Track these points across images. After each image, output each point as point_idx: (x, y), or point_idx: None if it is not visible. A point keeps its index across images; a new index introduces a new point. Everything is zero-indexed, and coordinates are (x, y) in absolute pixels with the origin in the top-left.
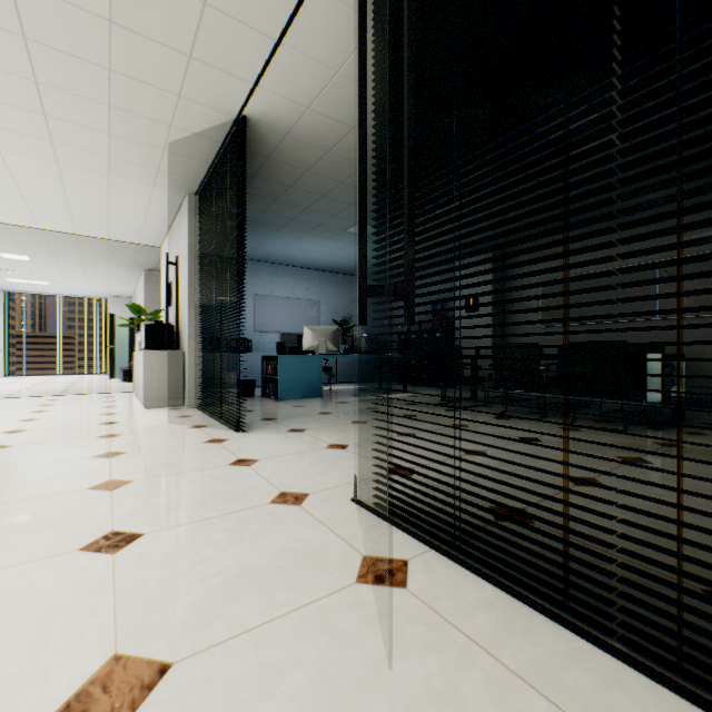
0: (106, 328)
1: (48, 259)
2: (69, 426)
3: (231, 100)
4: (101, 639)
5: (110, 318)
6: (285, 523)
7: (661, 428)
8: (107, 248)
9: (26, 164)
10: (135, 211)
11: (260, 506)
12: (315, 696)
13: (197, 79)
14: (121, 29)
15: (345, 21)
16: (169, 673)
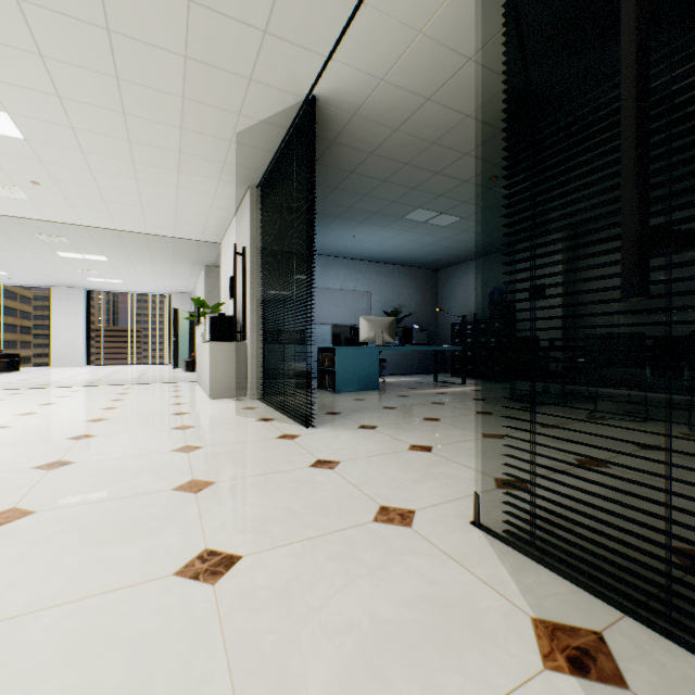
0: (169, 322)
1: (122, 259)
2: (145, 416)
3: (302, 79)
4: None
5: (174, 312)
6: (402, 553)
7: None
8: (173, 246)
9: (106, 166)
10: (199, 208)
11: (364, 525)
12: None
13: (269, 58)
14: (199, 8)
15: None
16: None
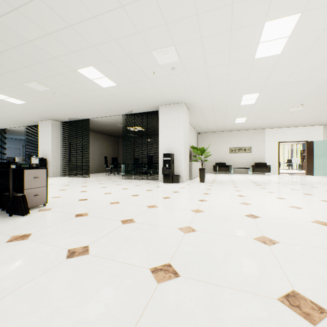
0: None
1: None
2: None
3: (4, 128)
4: None
5: None
6: None
7: None
8: None
9: None
10: None
11: None
12: None
13: None
14: None
15: (24, 128)
16: None
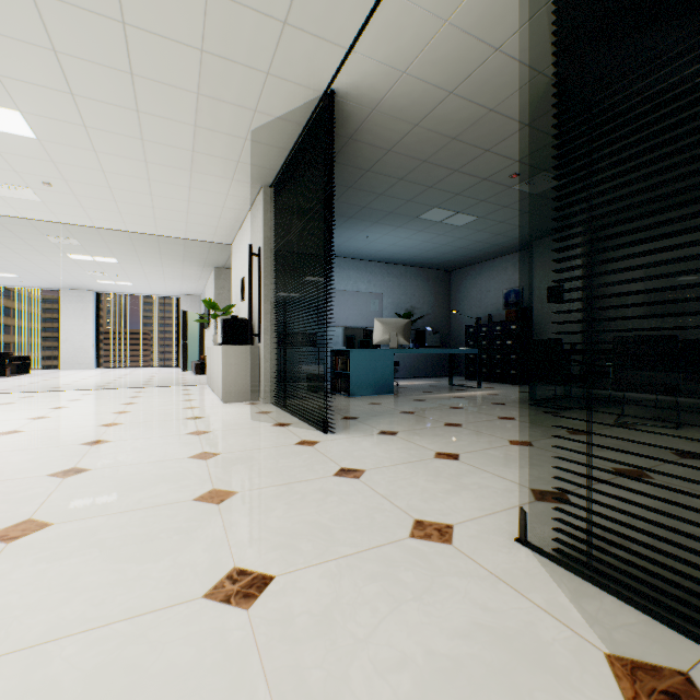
0: (178, 324)
1: (132, 261)
2: (158, 420)
3: (321, 72)
4: None
5: (183, 315)
6: (447, 574)
7: None
8: (183, 248)
9: (118, 165)
10: (211, 209)
11: (400, 542)
12: None
13: (288, 51)
14: None
15: None
16: None
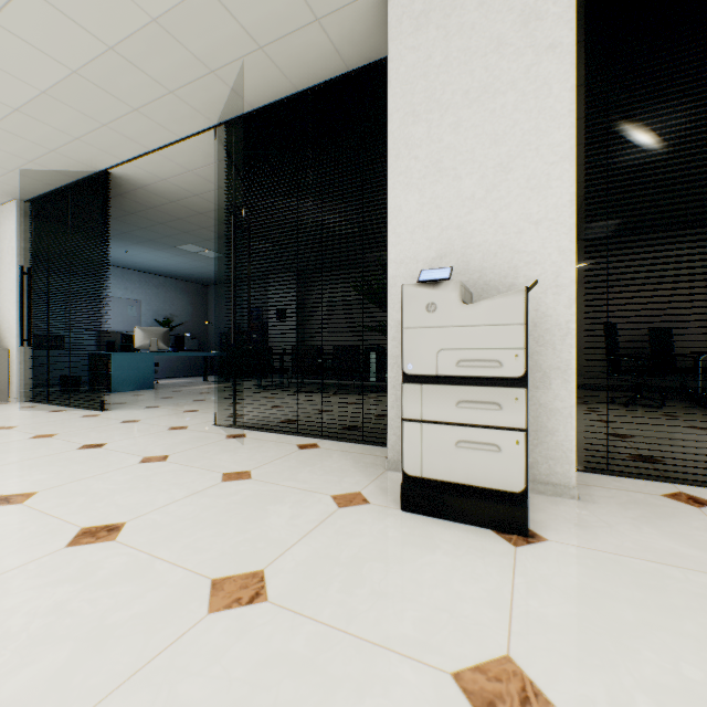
0: None
1: None
2: None
3: (101, 163)
4: (134, 457)
5: None
6: (183, 433)
7: (377, 392)
8: None
9: None
10: None
11: (164, 431)
12: (223, 451)
13: (76, 148)
14: (24, 114)
15: (201, 155)
16: (171, 456)
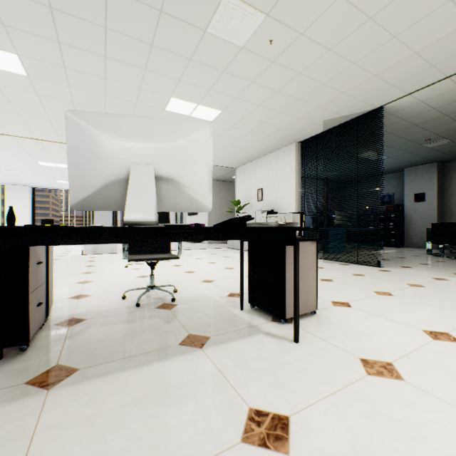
0: None
1: None
2: None
3: (385, 101)
4: None
5: None
6: None
7: None
8: None
9: (233, 132)
10: (251, 151)
11: None
12: None
13: (381, 94)
14: (374, 78)
15: None
16: None
